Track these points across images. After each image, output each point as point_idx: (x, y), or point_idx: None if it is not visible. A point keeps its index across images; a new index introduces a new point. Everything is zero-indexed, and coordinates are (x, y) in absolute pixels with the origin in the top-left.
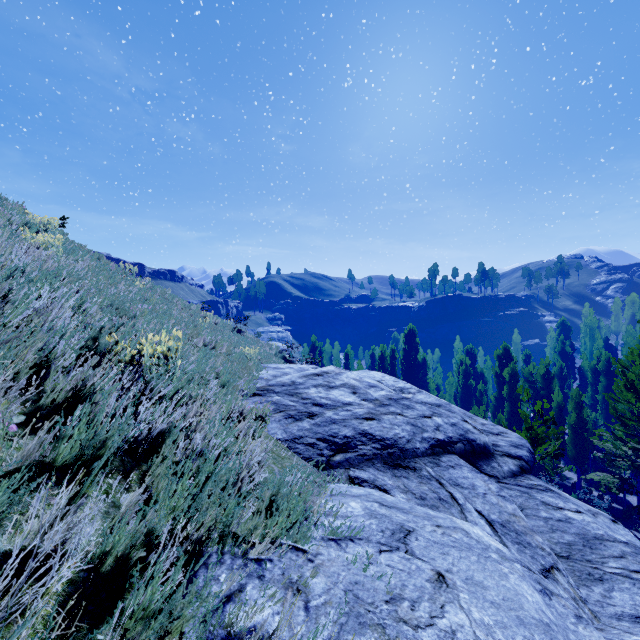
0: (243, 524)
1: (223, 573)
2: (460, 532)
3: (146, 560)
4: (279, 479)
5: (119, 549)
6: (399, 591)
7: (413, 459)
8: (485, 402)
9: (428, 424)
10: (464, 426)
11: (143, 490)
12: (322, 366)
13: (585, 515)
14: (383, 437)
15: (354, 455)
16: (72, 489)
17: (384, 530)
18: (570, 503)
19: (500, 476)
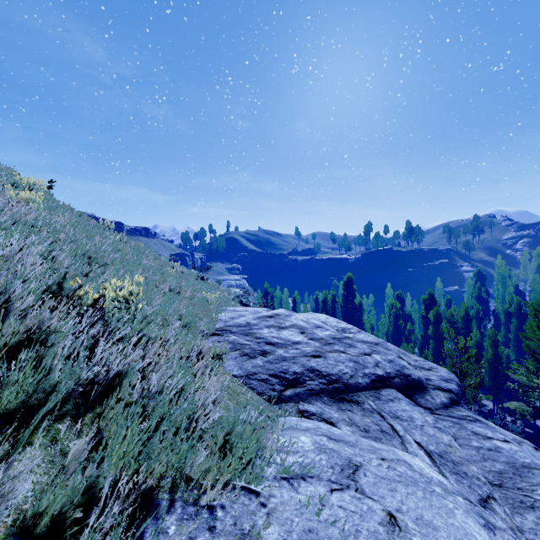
0: (196, 466)
1: (172, 525)
2: (403, 465)
3: (89, 515)
4: (233, 417)
5: (55, 508)
6: (353, 539)
7: (356, 393)
8: (413, 340)
9: (368, 361)
10: (400, 362)
11: (95, 434)
12: (273, 309)
13: (512, 444)
14: (329, 373)
15: (303, 390)
16: (14, 438)
17: (334, 466)
18: (498, 433)
19: (433, 408)
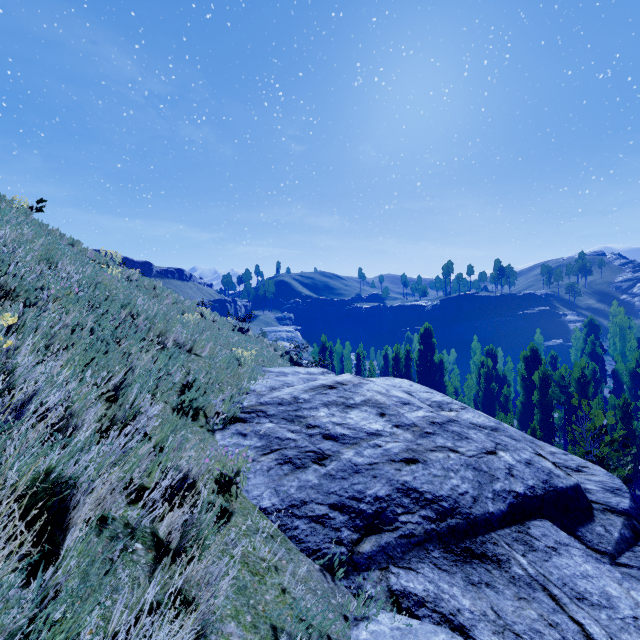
0: None
1: None
2: None
3: None
4: None
5: None
6: None
7: (488, 535)
8: (510, 408)
9: (496, 465)
10: (542, 464)
11: None
12: (332, 367)
13: None
14: (435, 495)
15: (394, 537)
16: None
17: None
18: None
19: (614, 551)
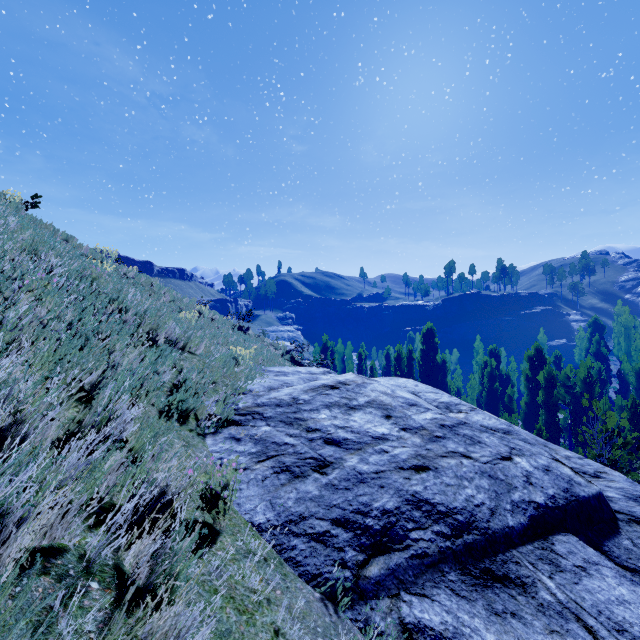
0: None
1: None
2: None
3: None
4: None
5: None
6: None
7: (509, 553)
8: (515, 408)
9: (512, 473)
10: (561, 471)
11: None
12: (334, 367)
13: None
14: (449, 507)
15: (405, 558)
16: None
17: None
18: None
19: None
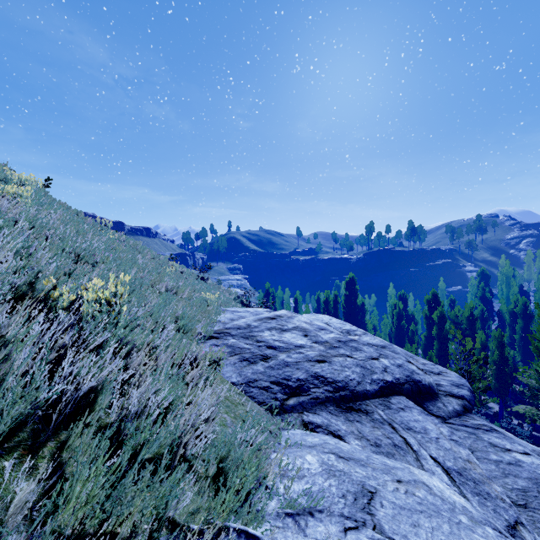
0: (182, 506)
1: None
2: (422, 488)
3: None
4: (229, 439)
5: None
6: None
7: (364, 401)
8: (416, 341)
9: (376, 366)
10: (409, 367)
11: (54, 470)
12: (275, 309)
13: (533, 457)
14: (334, 379)
15: (307, 398)
16: None
17: (345, 494)
18: (516, 444)
19: (446, 416)
